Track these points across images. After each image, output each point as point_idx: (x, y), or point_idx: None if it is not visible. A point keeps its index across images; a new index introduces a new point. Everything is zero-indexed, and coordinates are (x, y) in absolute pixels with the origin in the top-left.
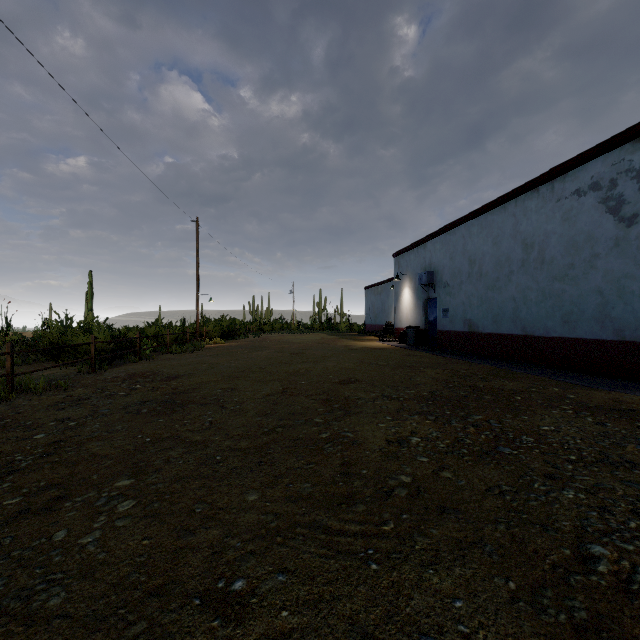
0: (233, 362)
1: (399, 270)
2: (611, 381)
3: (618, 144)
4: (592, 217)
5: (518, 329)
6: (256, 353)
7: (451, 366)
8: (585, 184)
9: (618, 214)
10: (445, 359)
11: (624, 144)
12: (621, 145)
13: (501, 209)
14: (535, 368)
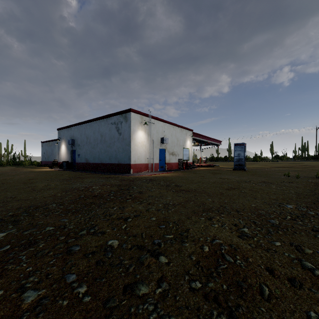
0: None
1: (60, 136)
2: (115, 173)
3: (118, 114)
4: (114, 131)
5: (99, 161)
6: None
7: (76, 173)
8: (113, 122)
9: (118, 132)
10: (76, 172)
11: (119, 115)
12: (119, 115)
13: (95, 122)
14: (101, 172)
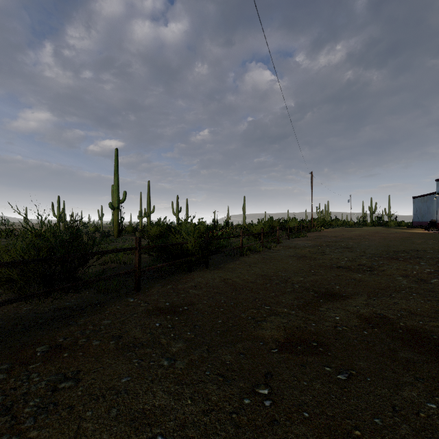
0: (349, 234)
1: None
2: None
3: None
4: None
5: None
6: (354, 232)
7: None
8: None
9: None
10: None
11: None
12: None
13: None
14: None
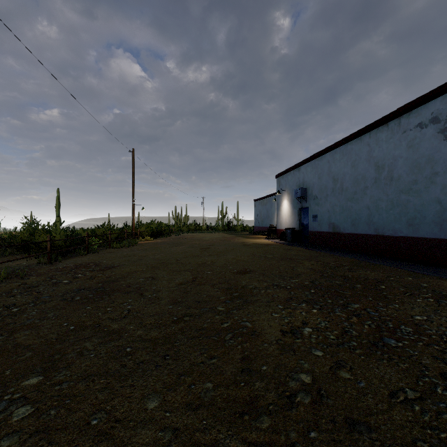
0: (157, 255)
1: (280, 187)
2: None
3: None
4: (432, 144)
5: (371, 230)
6: (175, 248)
7: (322, 258)
8: (426, 119)
9: None
10: (316, 253)
11: None
12: None
13: (358, 140)
14: (387, 260)
